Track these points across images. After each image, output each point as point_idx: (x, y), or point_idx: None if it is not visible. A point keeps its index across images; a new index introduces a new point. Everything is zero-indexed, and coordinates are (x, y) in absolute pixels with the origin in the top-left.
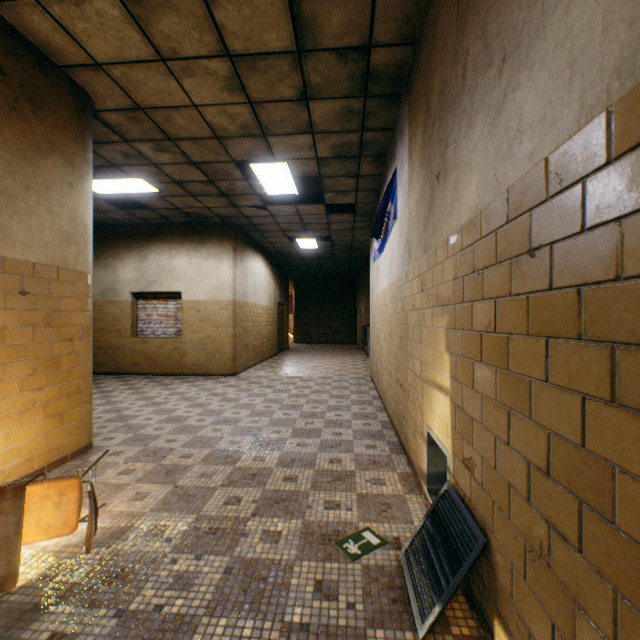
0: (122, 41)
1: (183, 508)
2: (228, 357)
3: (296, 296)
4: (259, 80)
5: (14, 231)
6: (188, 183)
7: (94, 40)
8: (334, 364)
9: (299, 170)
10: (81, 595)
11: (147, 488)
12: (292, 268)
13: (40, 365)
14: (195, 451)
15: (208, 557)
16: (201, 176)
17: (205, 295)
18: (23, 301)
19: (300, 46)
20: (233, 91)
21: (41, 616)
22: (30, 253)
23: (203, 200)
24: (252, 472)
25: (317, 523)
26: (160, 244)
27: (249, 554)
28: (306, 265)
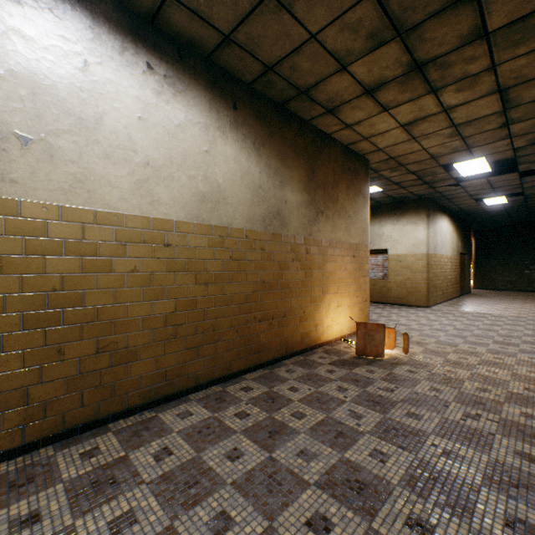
0: (395, 139)
1: (435, 355)
2: (422, 294)
3: (476, 245)
4: (471, 128)
5: (351, 231)
6: (402, 182)
7: (382, 142)
8: (527, 308)
9: (494, 158)
10: (409, 365)
11: (410, 346)
12: (473, 221)
13: (357, 287)
14: (426, 338)
15: (458, 369)
16: (413, 177)
17: (404, 250)
18: (353, 260)
19: (505, 108)
20: (451, 137)
21: (399, 365)
22: (354, 239)
23: (409, 189)
24: (469, 351)
25: (521, 374)
26: (373, 219)
27: (481, 373)
28: (490, 217)
